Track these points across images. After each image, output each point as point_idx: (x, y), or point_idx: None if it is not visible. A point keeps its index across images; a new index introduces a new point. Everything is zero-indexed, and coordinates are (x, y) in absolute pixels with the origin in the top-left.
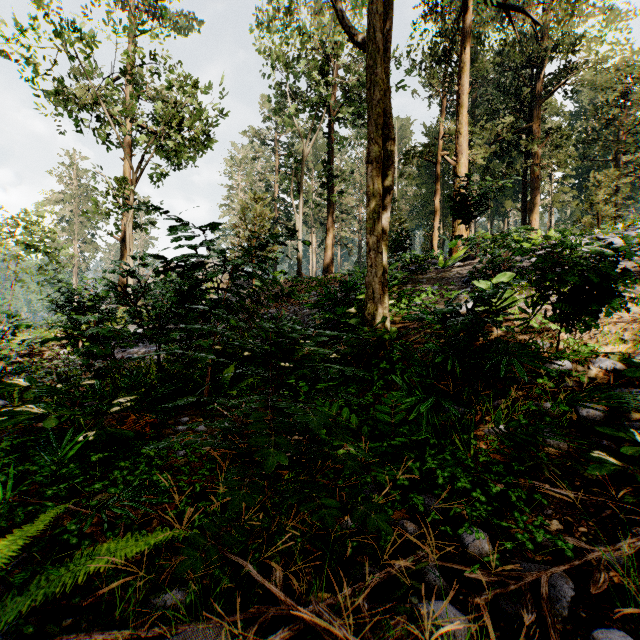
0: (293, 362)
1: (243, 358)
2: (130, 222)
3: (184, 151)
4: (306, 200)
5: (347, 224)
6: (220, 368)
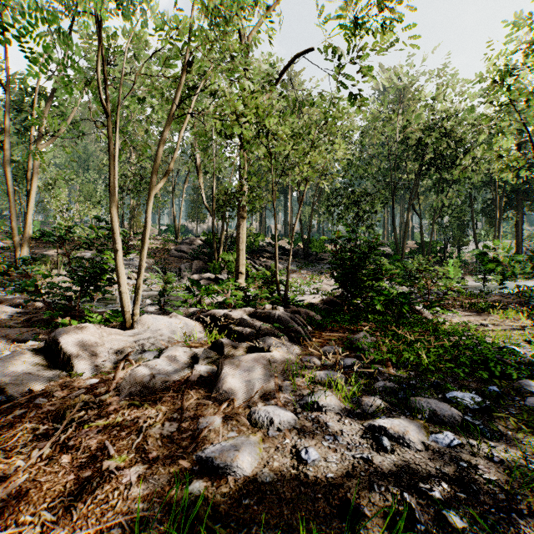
0: None
1: None
2: None
3: None
4: None
5: None
6: None
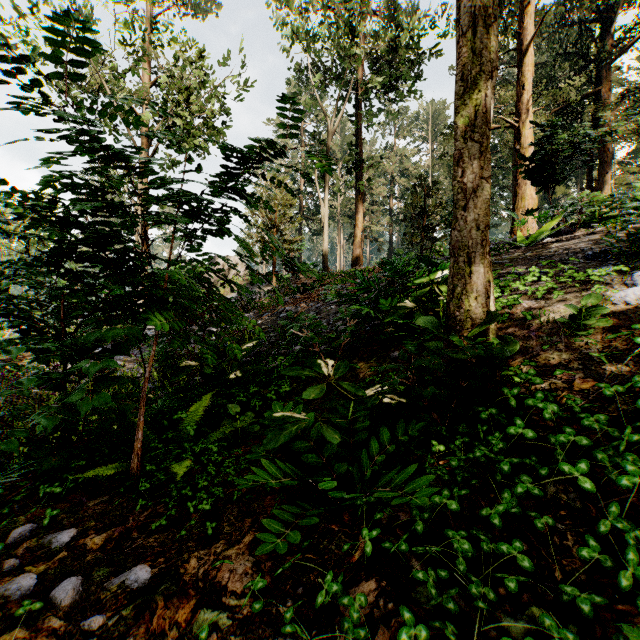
0: (304, 405)
1: (236, 377)
2: (139, 212)
3: (198, 134)
4: (333, 192)
5: (377, 216)
6: (186, 401)
